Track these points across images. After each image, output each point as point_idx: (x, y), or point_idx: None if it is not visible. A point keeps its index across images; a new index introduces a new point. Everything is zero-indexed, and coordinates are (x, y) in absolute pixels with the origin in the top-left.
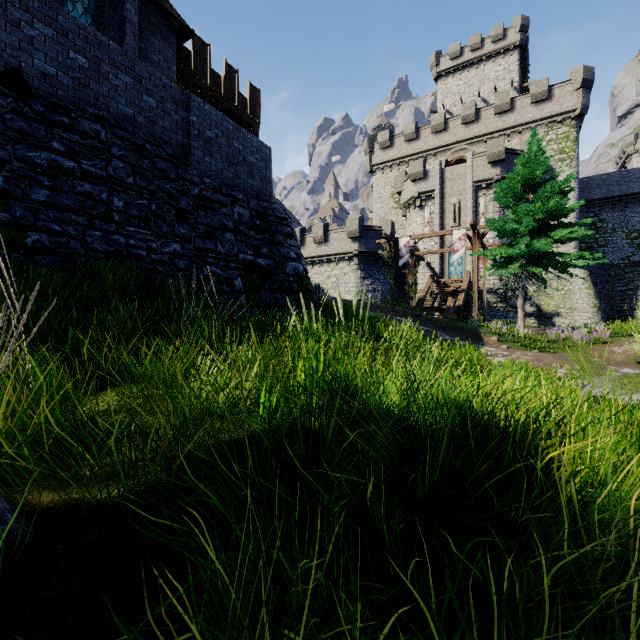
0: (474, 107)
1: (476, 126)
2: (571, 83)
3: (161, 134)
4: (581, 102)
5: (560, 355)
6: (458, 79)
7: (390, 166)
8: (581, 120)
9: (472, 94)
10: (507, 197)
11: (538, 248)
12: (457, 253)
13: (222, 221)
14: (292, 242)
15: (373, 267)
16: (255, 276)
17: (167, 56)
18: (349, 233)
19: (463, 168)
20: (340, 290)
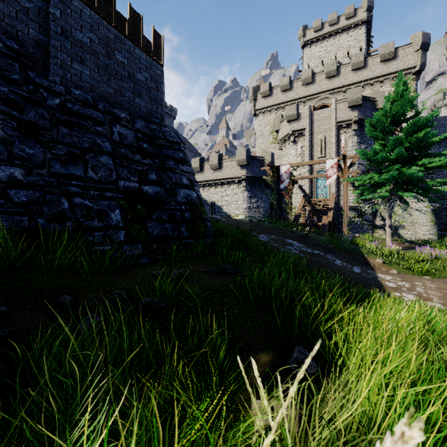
0: (335, 64)
1: (337, 79)
2: (412, 46)
3: None
4: (420, 60)
5: None
6: (320, 47)
7: (269, 110)
8: (419, 75)
9: (330, 58)
10: (376, 131)
11: (408, 175)
12: (330, 179)
13: (95, 141)
14: (185, 168)
15: (257, 189)
16: (139, 206)
17: None
18: (238, 162)
19: (328, 111)
20: (231, 207)
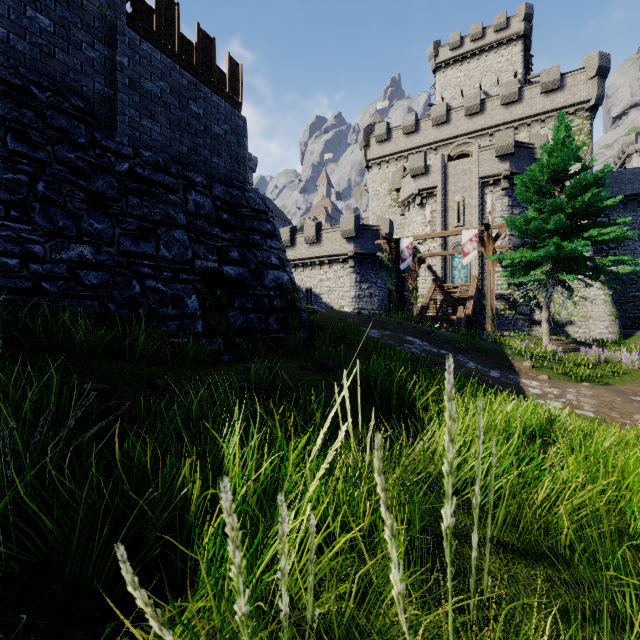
0: (479, 97)
1: (481, 118)
2: (585, 71)
3: (63, 75)
4: (596, 92)
5: (621, 391)
6: (458, 71)
7: (387, 161)
8: (595, 112)
9: (473, 87)
10: (529, 192)
11: (570, 251)
12: (468, 256)
13: (168, 212)
14: (273, 243)
15: (370, 270)
16: (219, 291)
17: (114, 2)
18: (344, 233)
19: (468, 163)
20: (334, 295)
